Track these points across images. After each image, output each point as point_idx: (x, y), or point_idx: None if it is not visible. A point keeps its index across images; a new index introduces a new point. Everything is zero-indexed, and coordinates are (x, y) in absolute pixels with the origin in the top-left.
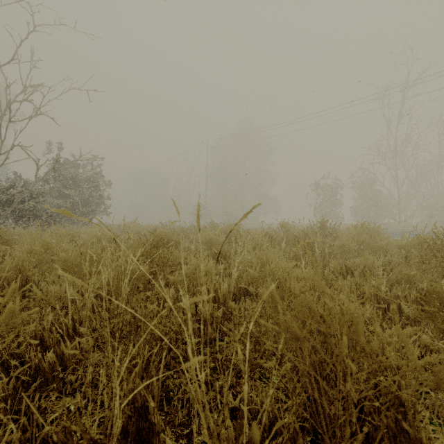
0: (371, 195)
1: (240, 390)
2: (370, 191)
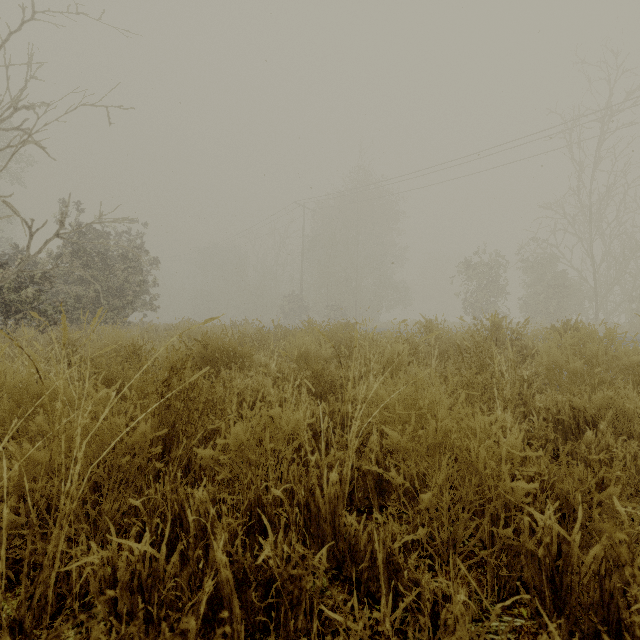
0: (550, 280)
1: None
2: (550, 273)
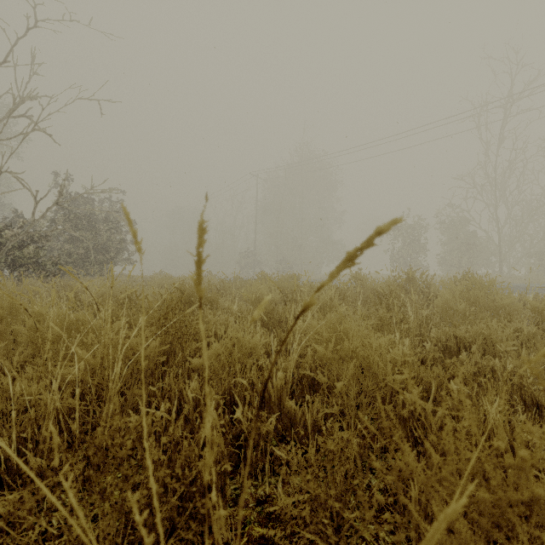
0: (463, 239)
1: None
2: (462, 233)
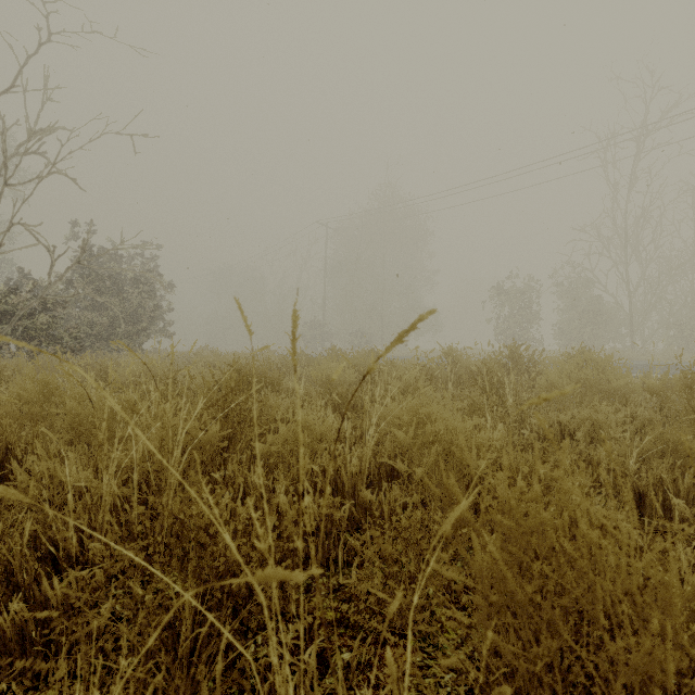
0: (586, 306)
1: (383, 673)
2: (585, 298)
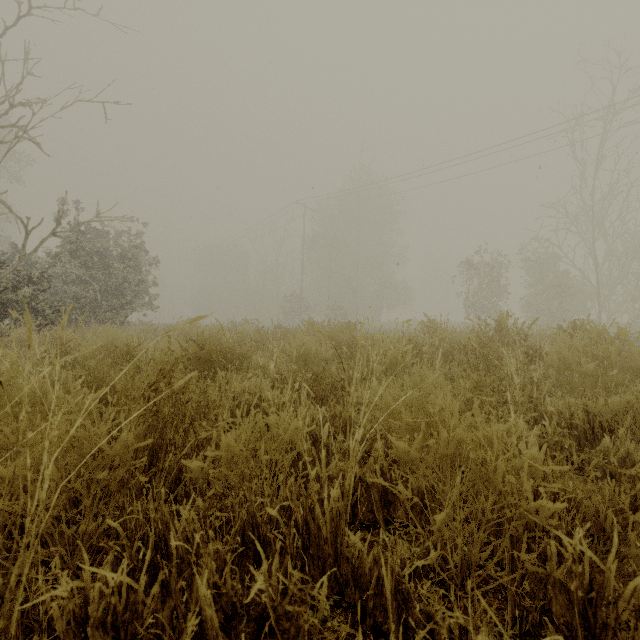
0: (552, 280)
1: None
2: (552, 273)
